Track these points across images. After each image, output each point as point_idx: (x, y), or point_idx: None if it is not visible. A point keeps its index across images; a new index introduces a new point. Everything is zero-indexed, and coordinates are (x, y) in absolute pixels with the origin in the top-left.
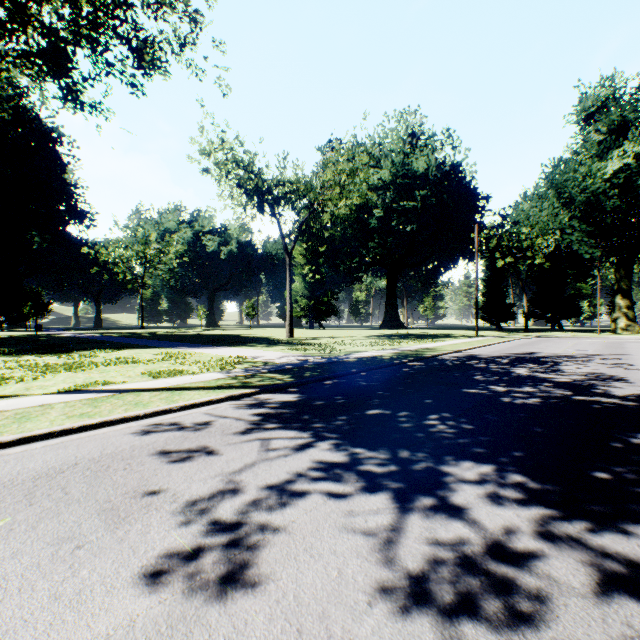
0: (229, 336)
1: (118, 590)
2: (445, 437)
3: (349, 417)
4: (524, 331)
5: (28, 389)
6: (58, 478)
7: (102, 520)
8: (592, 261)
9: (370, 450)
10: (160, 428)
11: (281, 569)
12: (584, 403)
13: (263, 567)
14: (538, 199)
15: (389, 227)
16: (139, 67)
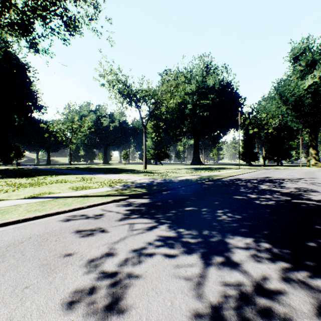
0: (114, 168)
1: (46, 314)
2: (226, 222)
3: (175, 211)
4: (263, 166)
5: (9, 196)
6: (19, 246)
7: (41, 271)
8: (297, 131)
9: (187, 230)
10: (76, 217)
11: (139, 301)
12: (298, 204)
13: (129, 300)
14: (270, 99)
15: (195, 113)
16: (67, 31)
